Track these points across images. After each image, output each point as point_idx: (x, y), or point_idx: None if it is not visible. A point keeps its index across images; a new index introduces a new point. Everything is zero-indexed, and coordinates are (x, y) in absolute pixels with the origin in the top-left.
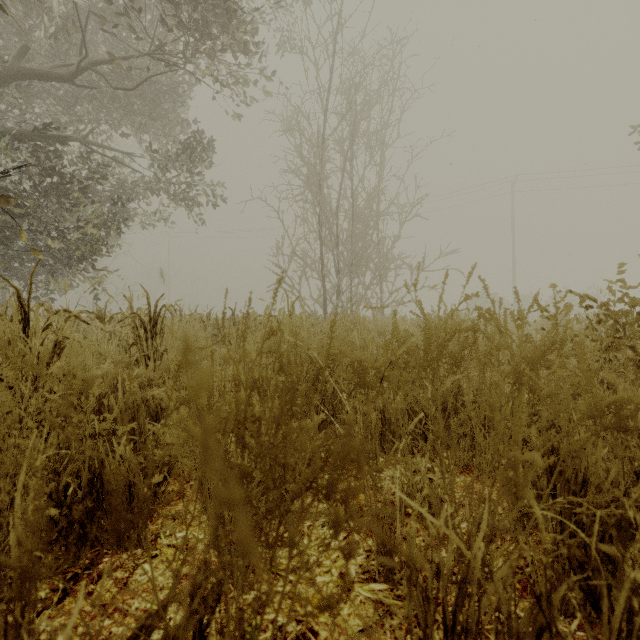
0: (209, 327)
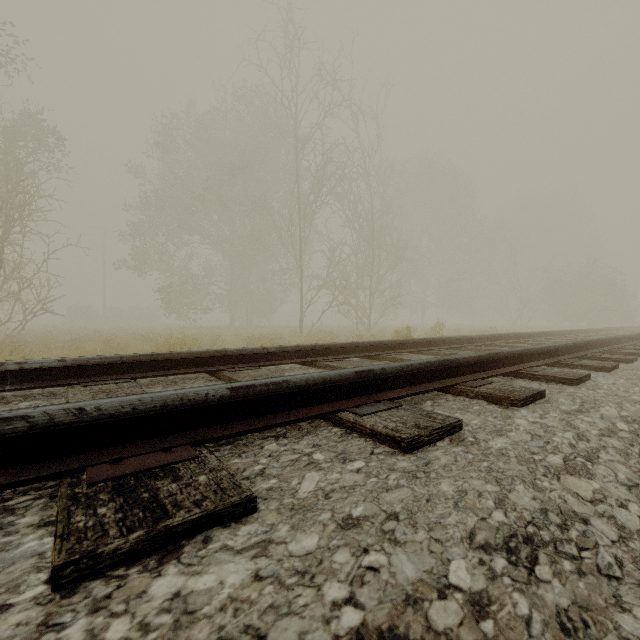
0: None
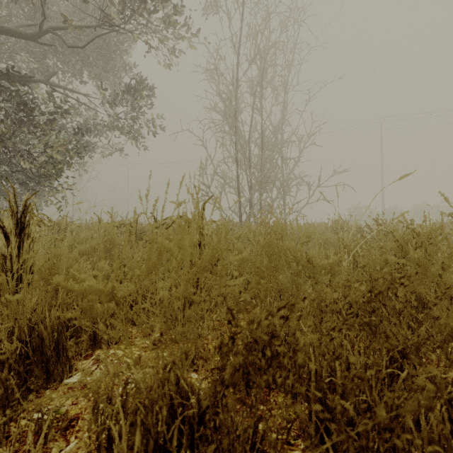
0: (126, 233)
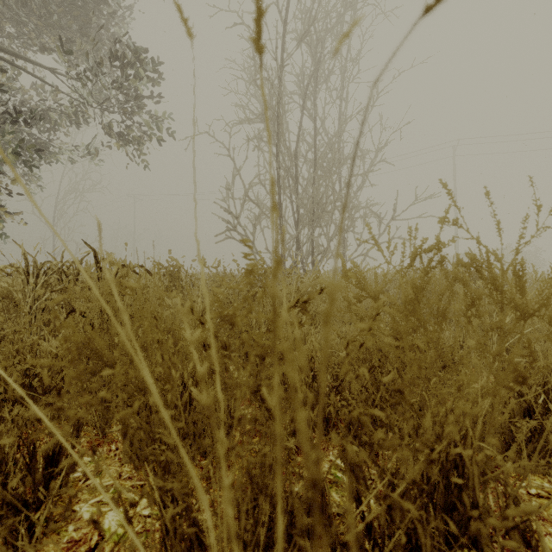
0: None
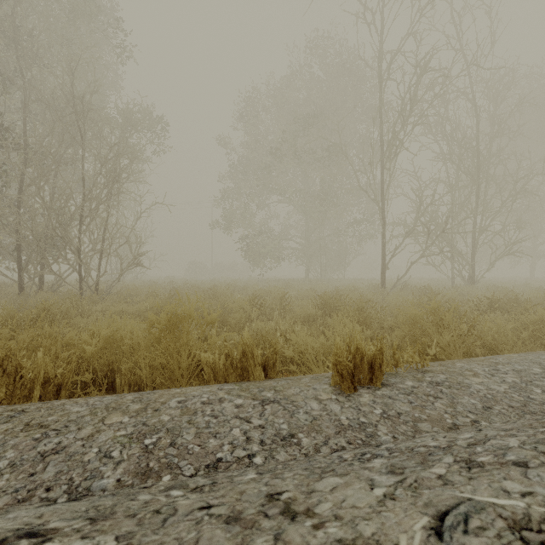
0: None
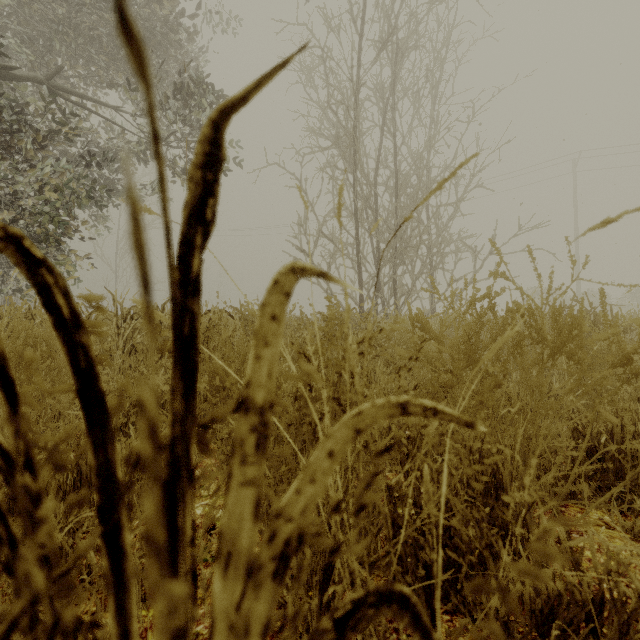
0: None
